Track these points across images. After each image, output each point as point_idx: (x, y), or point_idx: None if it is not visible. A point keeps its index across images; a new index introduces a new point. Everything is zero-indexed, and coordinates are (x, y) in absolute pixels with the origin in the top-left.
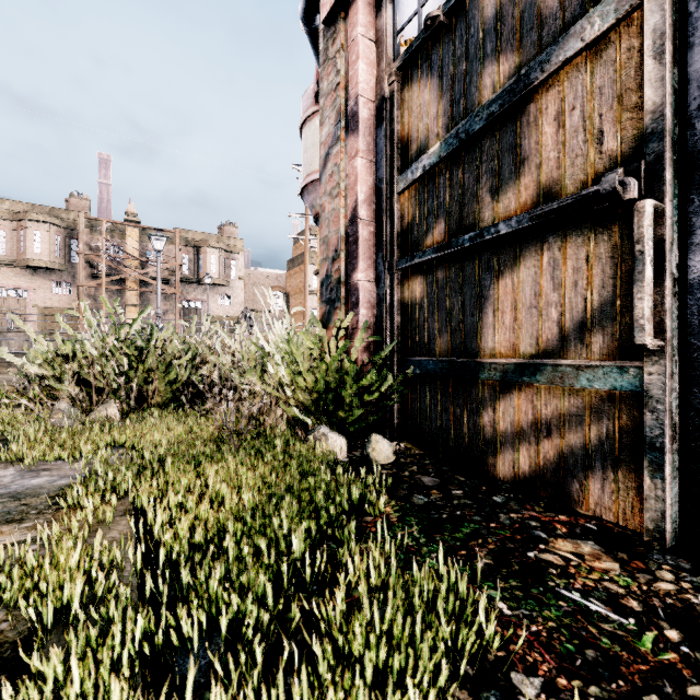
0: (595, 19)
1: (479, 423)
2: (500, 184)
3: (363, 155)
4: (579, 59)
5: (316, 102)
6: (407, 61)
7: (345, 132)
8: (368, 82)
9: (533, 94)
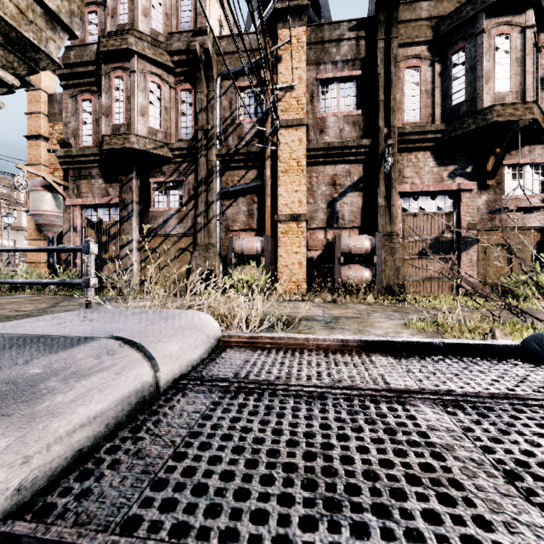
0: (115, 241)
1: (102, 285)
2: (105, 253)
3: (78, 237)
4: (114, 243)
5: (42, 187)
6: (89, 223)
7: (73, 230)
8: (79, 223)
9: (109, 244)
